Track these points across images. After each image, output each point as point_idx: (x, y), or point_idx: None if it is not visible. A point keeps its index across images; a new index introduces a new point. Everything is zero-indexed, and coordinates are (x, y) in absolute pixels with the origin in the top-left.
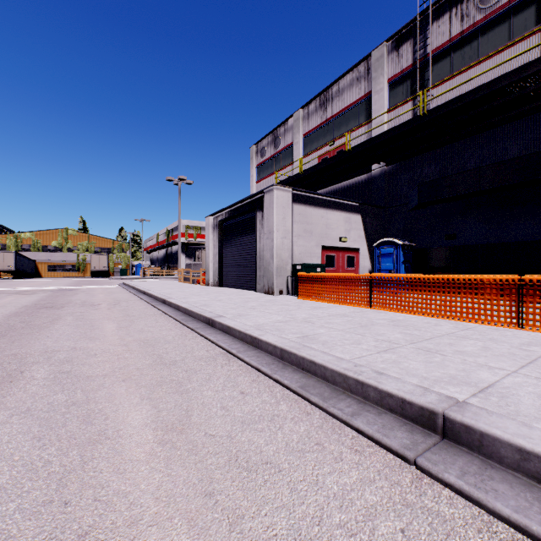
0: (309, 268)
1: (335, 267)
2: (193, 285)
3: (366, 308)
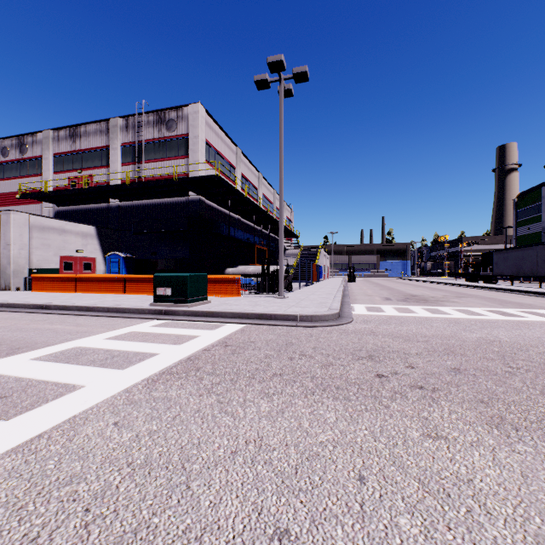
0: (45, 271)
1: (73, 271)
2: None
3: (73, 293)
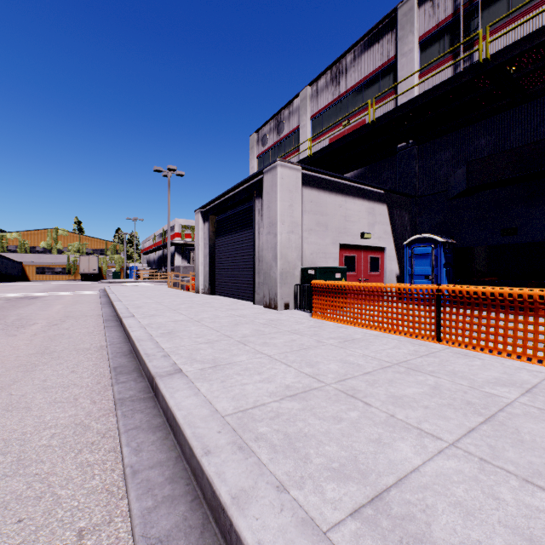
0: (326, 273)
1: (355, 271)
2: (181, 292)
3: (431, 343)
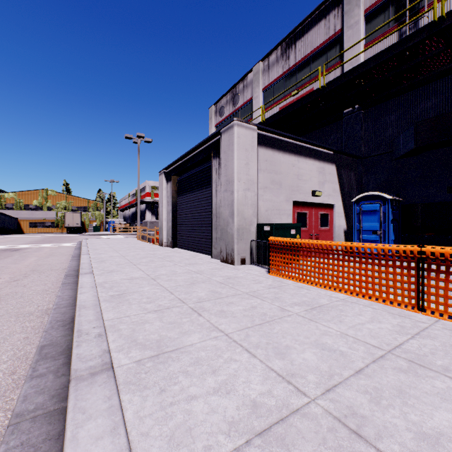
0: (281, 229)
1: (307, 227)
2: (147, 244)
3: (413, 313)
